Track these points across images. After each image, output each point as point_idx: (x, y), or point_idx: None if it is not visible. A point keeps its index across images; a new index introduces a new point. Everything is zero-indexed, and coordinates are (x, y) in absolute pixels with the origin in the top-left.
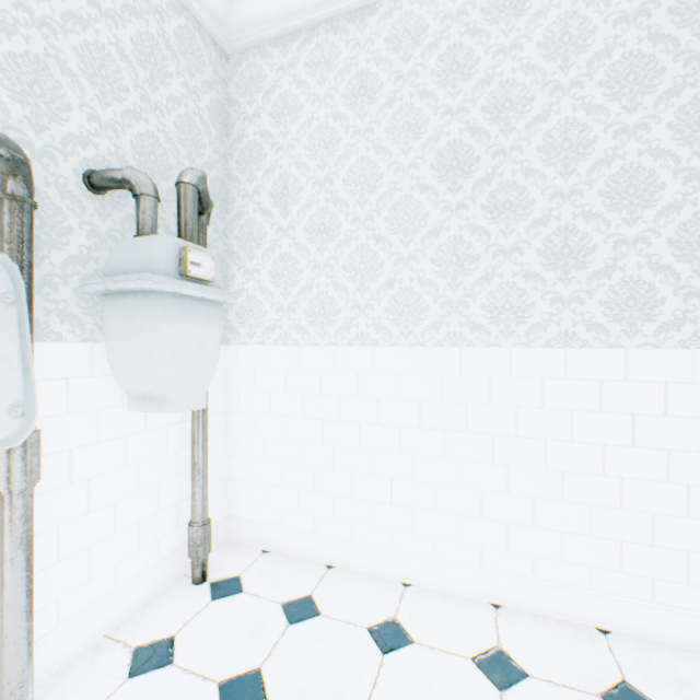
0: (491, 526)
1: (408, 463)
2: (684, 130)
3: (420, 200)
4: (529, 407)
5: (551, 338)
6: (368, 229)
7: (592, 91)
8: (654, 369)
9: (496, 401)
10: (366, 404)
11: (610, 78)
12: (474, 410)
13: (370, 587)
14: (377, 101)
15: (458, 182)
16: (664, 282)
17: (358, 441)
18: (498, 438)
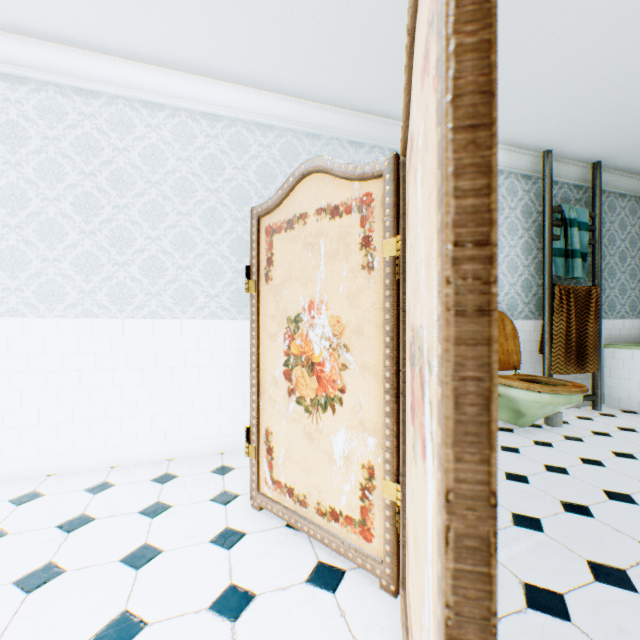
0: (113, 422)
1: (54, 395)
2: (206, 221)
3: (64, 223)
4: (135, 351)
5: (147, 314)
6: (19, 234)
7: (167, 189)
8: (195, 329)
9: (116, 350)
10: (18, 358)
11: (176, 186)
12: (102, 356)
13: (18, 483)
14: (28, 147)
15: (91, 218)
16: (199, 289)
17: (10, 386)
18: (117, 370)
